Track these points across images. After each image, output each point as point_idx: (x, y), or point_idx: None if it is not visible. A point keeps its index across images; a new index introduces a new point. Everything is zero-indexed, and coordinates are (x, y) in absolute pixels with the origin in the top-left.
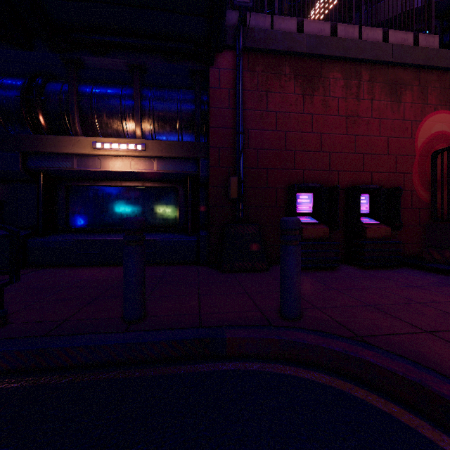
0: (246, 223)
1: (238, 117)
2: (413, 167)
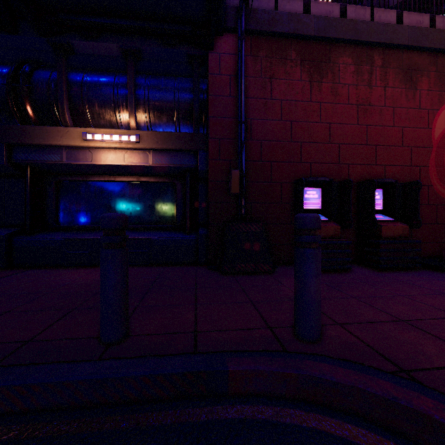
0: (249, 220)
1: (240, 105)
2: (429, 160)
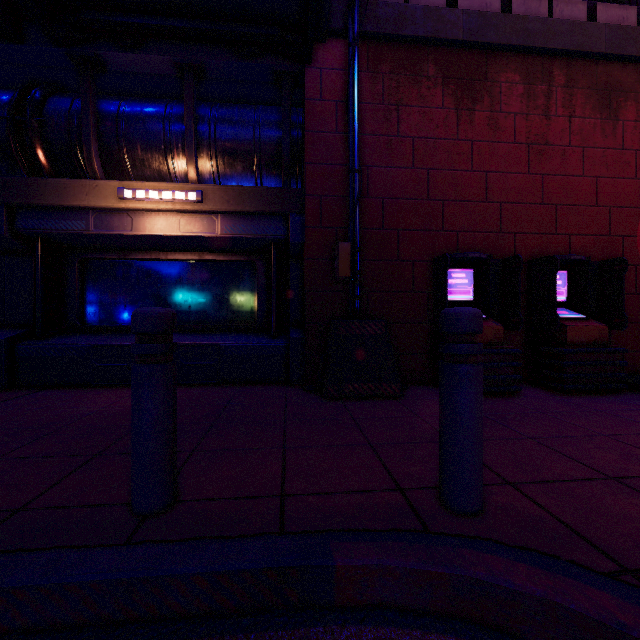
0: (365, 318)
1: (352, 144)
2: (638, 227)
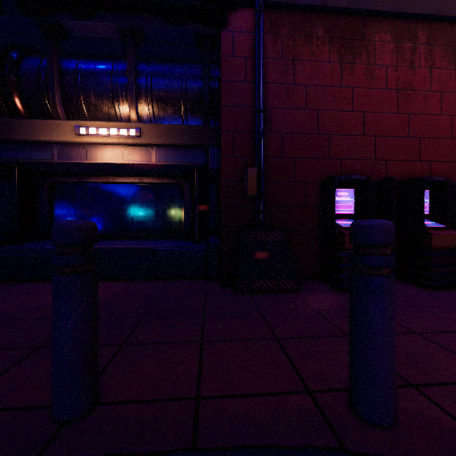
0: (268, 227)
1: (258, 90)
2: None
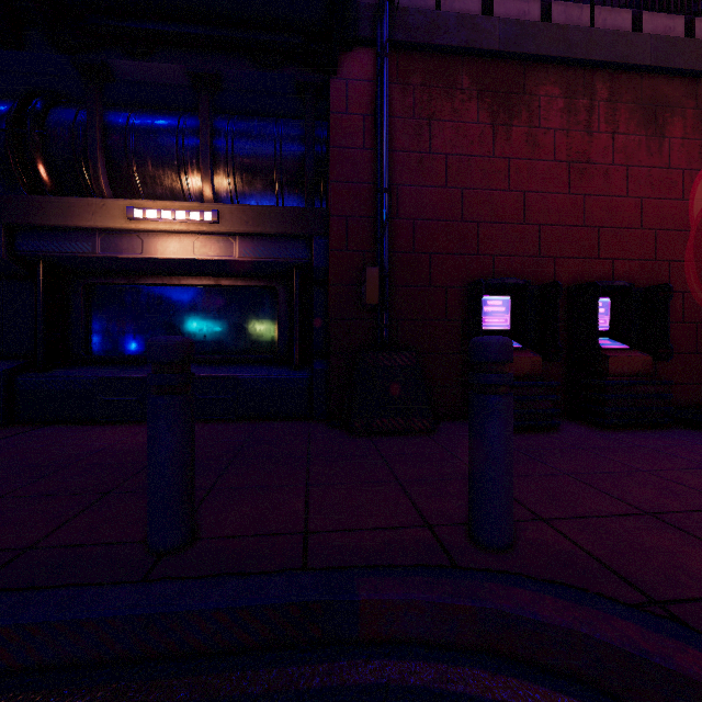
0: (394, 348)
1: (380, 162)
2: (685, 251)
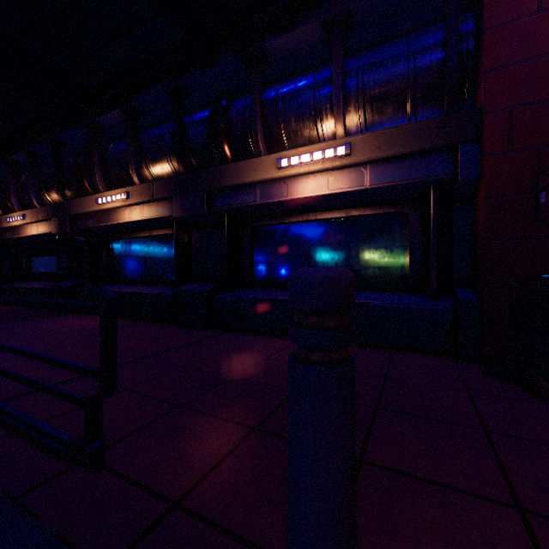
0: None
1: None
2: None
